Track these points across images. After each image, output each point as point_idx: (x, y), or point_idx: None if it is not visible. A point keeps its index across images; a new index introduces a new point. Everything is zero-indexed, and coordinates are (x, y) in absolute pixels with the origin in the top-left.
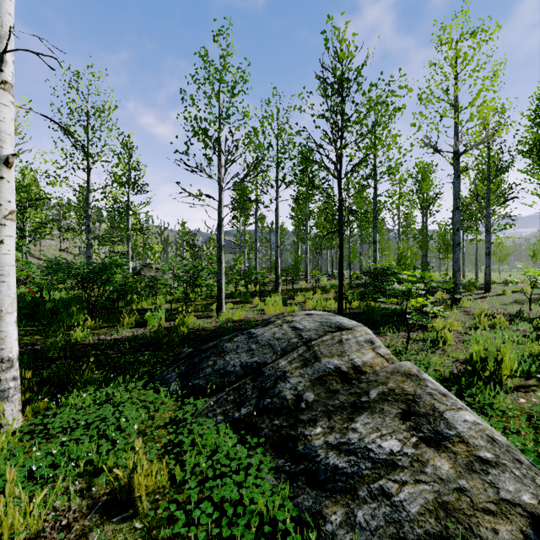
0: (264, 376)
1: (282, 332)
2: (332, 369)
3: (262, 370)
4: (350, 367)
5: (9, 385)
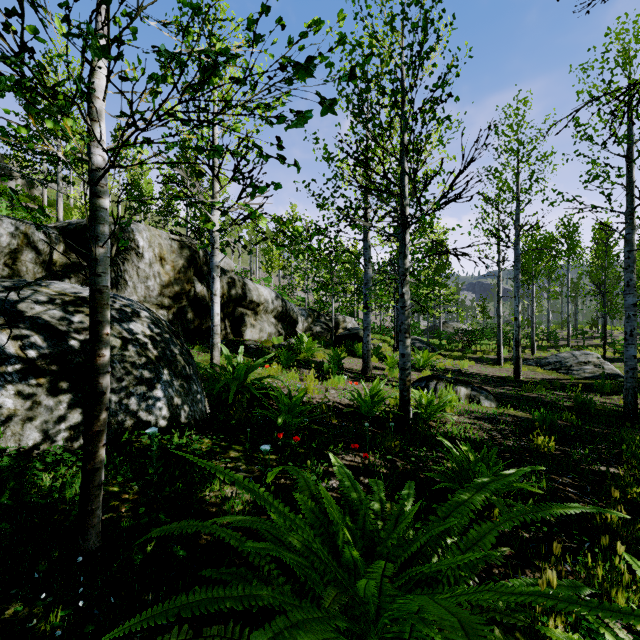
0: (561, 362)
1: (567, 354)
2: (581, 361)
3: (561, 361)
4: (587, 361)
5: (502, 358)
